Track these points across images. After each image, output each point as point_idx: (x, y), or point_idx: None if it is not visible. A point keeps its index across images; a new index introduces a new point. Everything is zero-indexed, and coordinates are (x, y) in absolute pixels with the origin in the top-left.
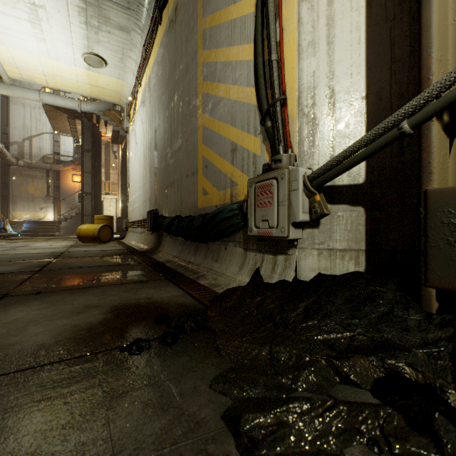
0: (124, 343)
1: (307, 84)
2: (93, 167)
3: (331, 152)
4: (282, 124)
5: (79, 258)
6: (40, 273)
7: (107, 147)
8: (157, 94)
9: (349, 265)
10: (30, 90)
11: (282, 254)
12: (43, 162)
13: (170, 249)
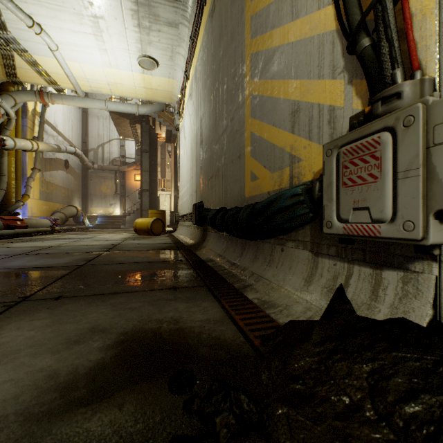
0: None
1: None
2: (150, 166)
3: None
4: (396, 32)
5: (126, 251)
6: (81, 268)
7: (163, 148)
8: (202, 81)
9: None
10: (99, 100)
11: (395, 269)
12: (112, 165)
13: (214, 245)
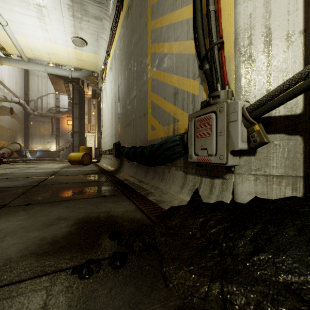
0: (77, 263)
1: (244, 26)
2: (80, 115)
3: (268, 86)
4: (219, 65)
5: (66, 176)
6: (36, 187)
7: (89, 101)
8: (119, 60)
9: (286, 190)
10: (40, 64)
11: (219, 178)
12: (49, 112)
13: (128, 170)
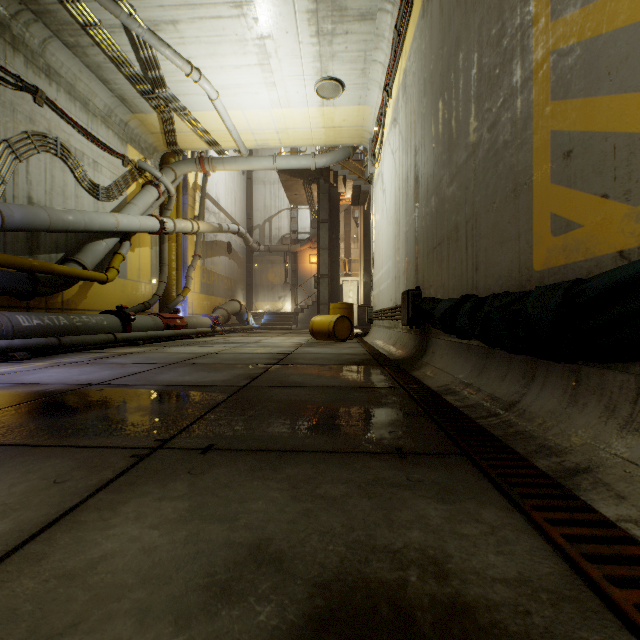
0: None
1: None
2: (330, 242)
3: None
4: None
5: (302, 366)
6: (242, 392)
7: (347, 214)
8: (418, 86)
9: None
10: (265, 157)
11: None
12: (281, 244)
13: (449, 363)
